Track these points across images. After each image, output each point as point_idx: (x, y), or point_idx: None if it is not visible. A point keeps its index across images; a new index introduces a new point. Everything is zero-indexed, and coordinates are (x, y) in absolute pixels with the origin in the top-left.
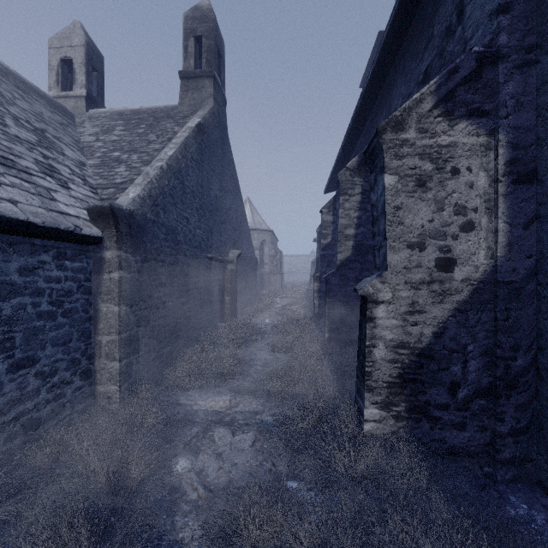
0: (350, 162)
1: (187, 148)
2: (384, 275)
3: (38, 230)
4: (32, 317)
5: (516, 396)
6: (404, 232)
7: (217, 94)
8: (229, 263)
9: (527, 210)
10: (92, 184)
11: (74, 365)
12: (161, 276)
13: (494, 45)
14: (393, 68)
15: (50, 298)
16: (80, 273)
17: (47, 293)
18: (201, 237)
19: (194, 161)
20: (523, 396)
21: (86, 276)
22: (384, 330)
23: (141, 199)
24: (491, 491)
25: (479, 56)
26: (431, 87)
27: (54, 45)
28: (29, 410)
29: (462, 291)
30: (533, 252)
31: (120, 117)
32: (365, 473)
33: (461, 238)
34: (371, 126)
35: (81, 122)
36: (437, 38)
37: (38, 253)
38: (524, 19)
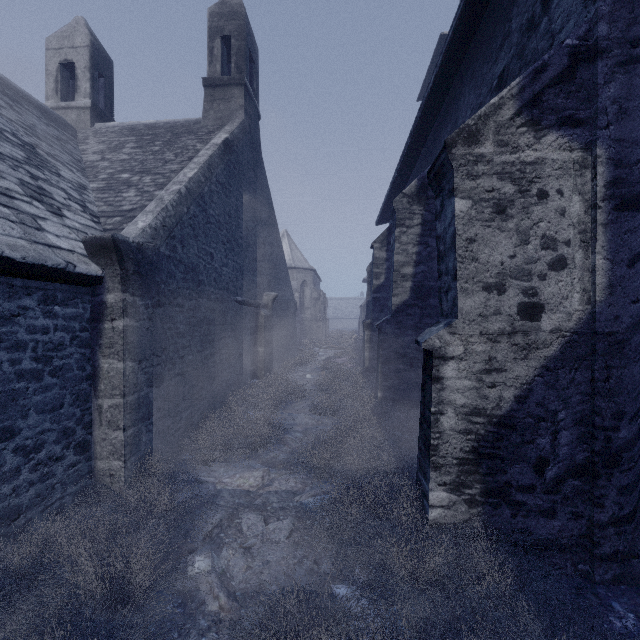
0: (408, 187)
1: (211, 169)
2: (453, 324)
3: (17, 267)
4: (9, 377)
5: (619, 475)
6: (479, 270)
7: (249, 106)
8: (263, 307)
9: (633, 243)
10: (93, 211)
11: (67, 436)
12: (178, 325)
13: (591, 38)
14: (460, 74)
15: (35, 353)
16: (75, 321)
17: (30, 346)
18: (229, 277)
19: (220, 185)
20: (628, 475)
21: (83, 324)
22: (454, 394)
23: (153, 229)
24: (589, 595)
25: (572, 50)
26: (513, 90)
27: (52, 46)
28: (6, 495)
29: (552, 344)
30: (639, 295)
31: (131, 133)
32: (431, 575)
33: (551, 278)
34: (432, 144)
35: (84, 138)
36: (515, 34)
37: (19, 296)
38: (629, 4)
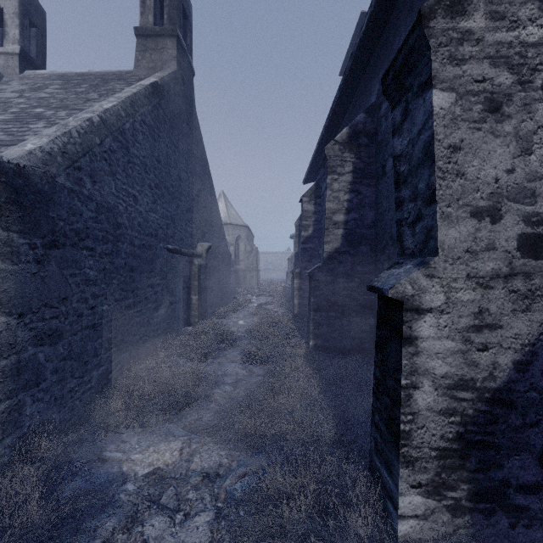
0: (339, 134)
1: (134, 106)
2: (431, 263)
3: None
4: None
5: None
6: (466, 189)
7: (182, 58)
8: (197, 257)
9: None
10: None
11: None
12: (87, 270)
13: None
14: (394, 15)
15: None
16: None
17: None
18: (158, 223)
19: (147, 126)
20: None
21: None
22: (433, 359)
23: (46, 153)
24: None
25: None
26: None
27: None
28: None
29: None
30: None
31: (59, 78)
32: None
33: None
34: (361, 97)
35: (8, 81)
36: None
37: None
38: None
